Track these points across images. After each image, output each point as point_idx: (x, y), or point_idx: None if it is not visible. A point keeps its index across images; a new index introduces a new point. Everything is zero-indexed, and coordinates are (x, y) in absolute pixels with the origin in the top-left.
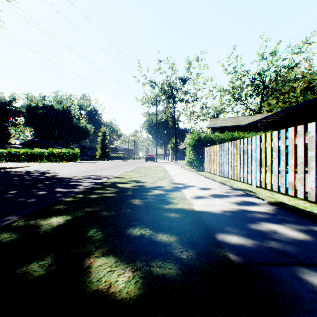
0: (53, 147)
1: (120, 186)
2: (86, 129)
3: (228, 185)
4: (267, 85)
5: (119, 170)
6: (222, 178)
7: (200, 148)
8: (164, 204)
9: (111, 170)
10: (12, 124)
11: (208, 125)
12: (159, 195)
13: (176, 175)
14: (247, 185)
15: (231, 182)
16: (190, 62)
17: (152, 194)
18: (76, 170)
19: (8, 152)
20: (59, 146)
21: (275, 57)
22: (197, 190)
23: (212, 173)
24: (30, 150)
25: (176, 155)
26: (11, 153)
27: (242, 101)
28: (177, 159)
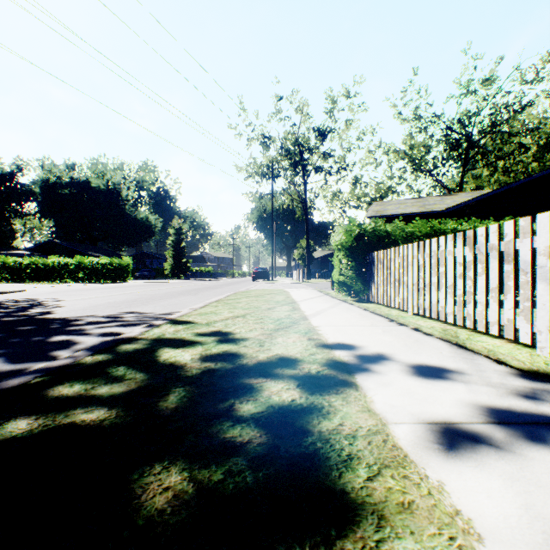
0: (88, 255)
1: (162, 358)
2: (149, 223)
3: (483, 356)
4: (475, 141)
5: (196, 298)
6: (426, 320)
7: (365, 253)
8: (309, 537)
9: (179, 299)
10: (15, 214)
11: (370, 212)
12: (279, 424)
13: (318, 314)
14: (517, 347)
15: (459, 333)
16: (335, 100)
17: (252, 415)
18: (107, 298)
19: (1, 263)
20: (98, 254)
21: (490, 88)
22: (407, 381)
23: (394, 307)
24: (41, 260)
25: (308, 270)
26: (7, 266)
27: (429, 172)
28: (309, 276)
